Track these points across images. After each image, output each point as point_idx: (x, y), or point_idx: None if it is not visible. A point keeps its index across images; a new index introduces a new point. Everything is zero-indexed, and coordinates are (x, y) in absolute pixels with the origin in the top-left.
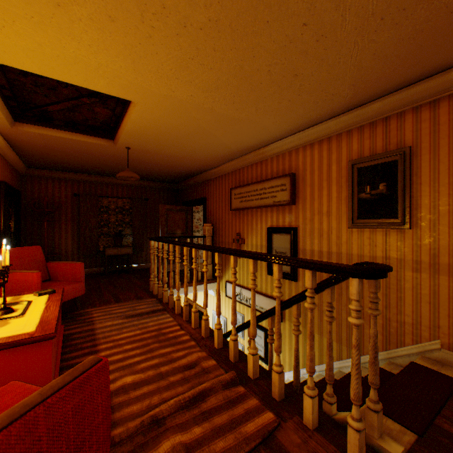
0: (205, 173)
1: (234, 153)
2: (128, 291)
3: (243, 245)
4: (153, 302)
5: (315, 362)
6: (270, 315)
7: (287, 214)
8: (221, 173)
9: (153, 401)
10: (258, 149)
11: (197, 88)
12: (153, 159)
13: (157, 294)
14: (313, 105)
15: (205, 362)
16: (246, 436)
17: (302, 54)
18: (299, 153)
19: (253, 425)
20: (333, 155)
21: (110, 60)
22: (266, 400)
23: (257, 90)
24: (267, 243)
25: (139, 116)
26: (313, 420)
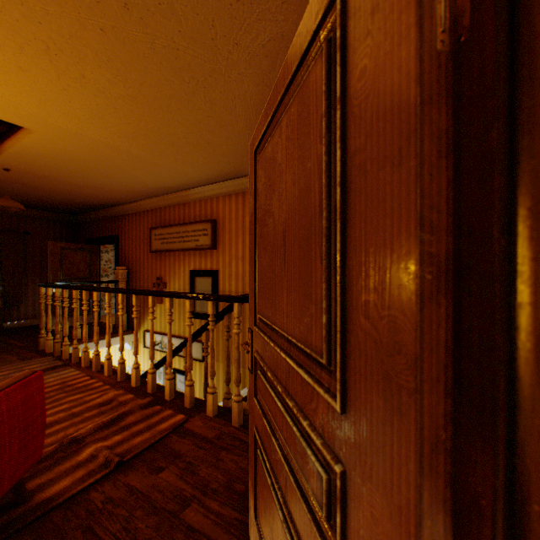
0: (118, 206)
1: (155, 191)
2: (5, 354)
3: (165, 289)
4: (50, 360)
5: (233, 392)
6: (186, 345)
7: (209, 257)
8: (139, 209)
9: (69, 432)
10: (181, 191)
11: (114, 133)
12: (45, 185)
13: (52, 352)
14: (228, 165)
15: (123, 396)
16: (161, 430)
17: (211, 132)
18: (220, 202)
19: (167, 424)
20: (247, 208)
21: (9, 93)
22: (180, 410)
23: (176, 147)
24: (190, 287)
25: (35, 142)
26: (214, 410)
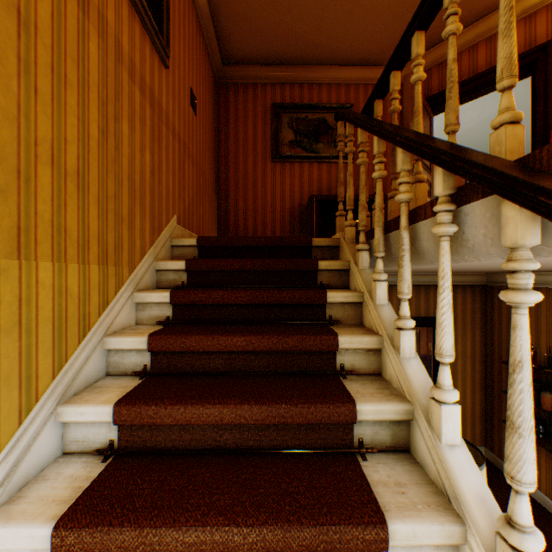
0: None
1: None
2: None
3: None
4: None
5: (44, 382)
6: None
7: None
8: None
9: None
10: None
11: None
12: None
13: None
14: None
15: None
16: None
17: None
18: None
19: None
20: None
21: None
22: None
23: None
24: None
25: None
26: None
